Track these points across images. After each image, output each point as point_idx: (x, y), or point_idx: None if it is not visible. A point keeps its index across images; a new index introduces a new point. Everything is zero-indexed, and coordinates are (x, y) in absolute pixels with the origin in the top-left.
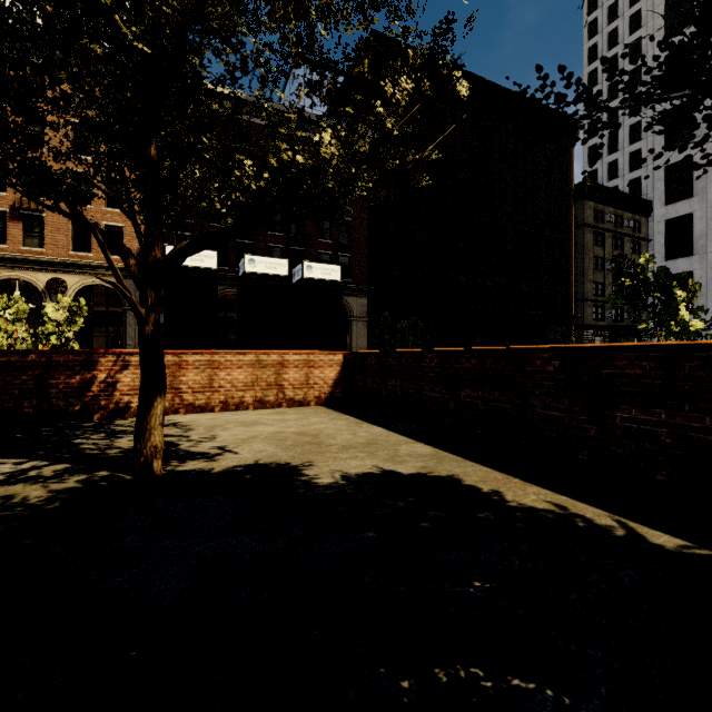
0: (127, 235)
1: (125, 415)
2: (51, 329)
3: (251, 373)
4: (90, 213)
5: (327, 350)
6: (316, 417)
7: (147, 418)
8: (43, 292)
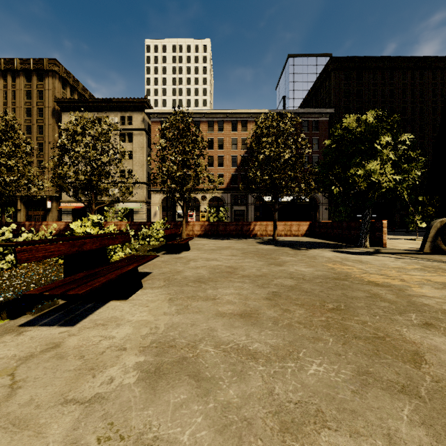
0: (225, 176)
1: (256, 236)
2: (221, 215)
3: (283, 227)
4: (213, 170)
5: (304, 221)
6: (301, 238)
7: (275, 232)
8: (200, 200)
